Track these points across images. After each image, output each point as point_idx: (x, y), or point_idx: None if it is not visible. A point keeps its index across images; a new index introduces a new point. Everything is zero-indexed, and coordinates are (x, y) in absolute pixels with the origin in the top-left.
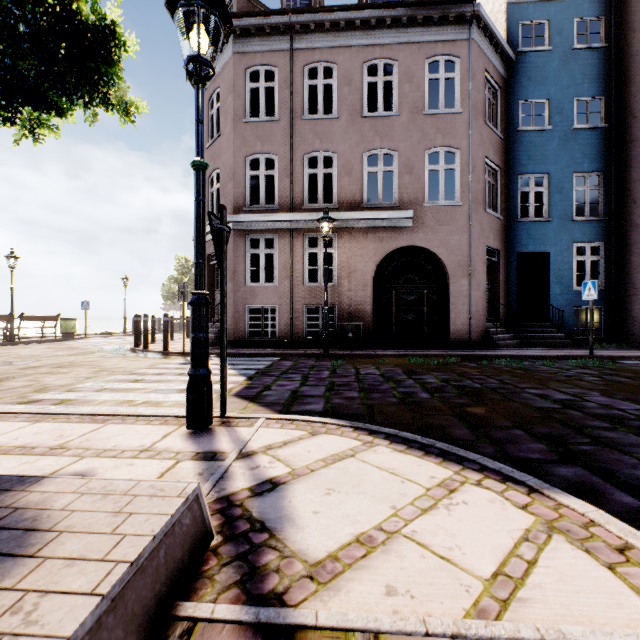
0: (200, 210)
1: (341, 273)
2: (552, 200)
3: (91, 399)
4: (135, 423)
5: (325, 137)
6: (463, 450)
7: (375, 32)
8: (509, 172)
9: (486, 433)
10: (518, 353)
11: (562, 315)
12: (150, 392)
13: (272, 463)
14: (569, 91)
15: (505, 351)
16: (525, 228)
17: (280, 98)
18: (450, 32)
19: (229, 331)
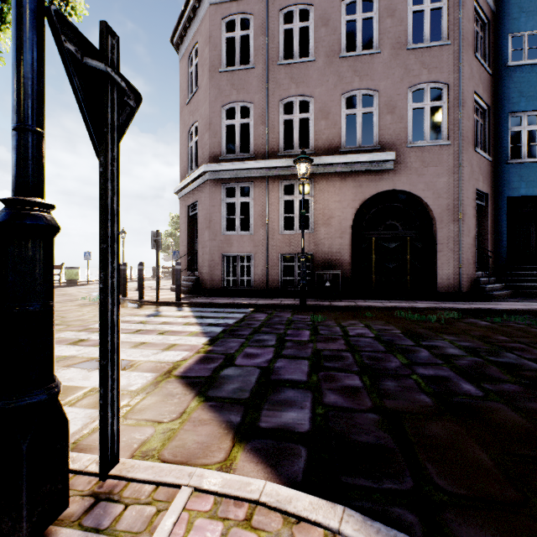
0: None
1: (318, 220)
2: None
3: None
4: None
5: (301, 81)
6: None
7: None
8: (498, 111)
9: None
10: (527, 307)
11: None
12: (73, 365)
13: None
14: None
15: (507, 304)
16: (516, 170)
17: (255, 45)
18: None
19: (206, 279)
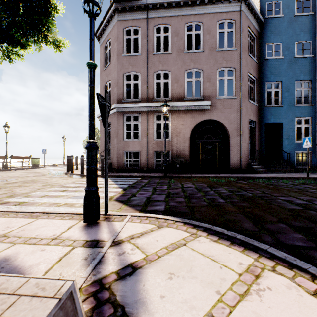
0: (92, 92)
1: (173, 134)
2: (283, 95)
3: (36, 202)
4: (54, 218)
5: (164, 63)
6: (256, 241)
7: (191, 8)
8: (261, 81)
9: (263, 226)
10: (267, 176)
11: (289, 155)
12: (69, 197)
13: (133, 250)
14: (293, 38)
15: (260, 174)
16: (269, 110)
17: (141, 43)
18: (230, 7)
19: (115, 164)
